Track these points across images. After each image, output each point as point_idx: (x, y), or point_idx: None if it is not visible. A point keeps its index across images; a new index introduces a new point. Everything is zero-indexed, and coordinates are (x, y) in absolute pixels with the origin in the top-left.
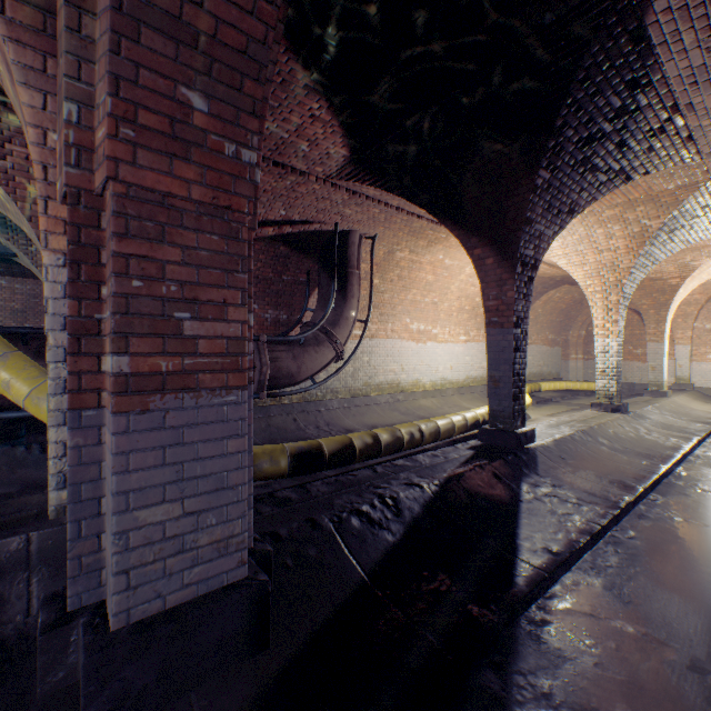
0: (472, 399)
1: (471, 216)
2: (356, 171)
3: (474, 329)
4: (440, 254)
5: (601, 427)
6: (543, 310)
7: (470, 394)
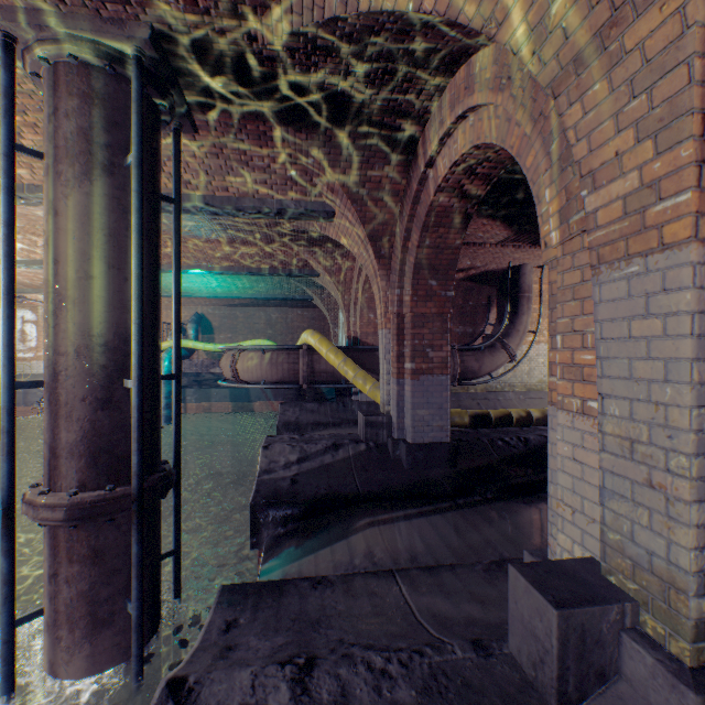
0: None
1: None
2: (516, 238)
3: None
4: None
5: None
6: None
7: None
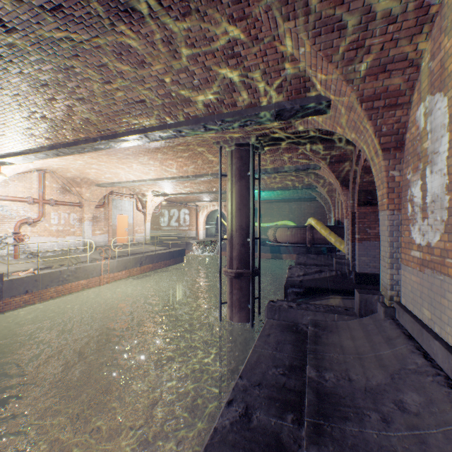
0: None
1: None
2: None
3: None
4: None
5: None
6: None
7: None
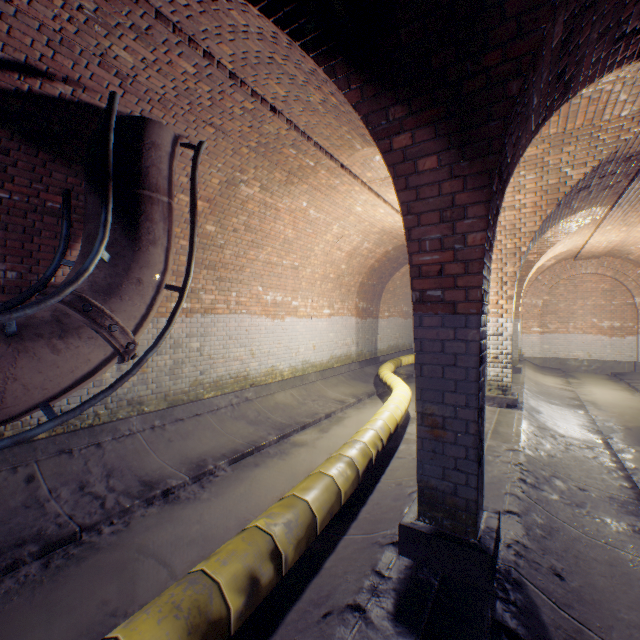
0: (338, 384)
1: (398, 40)
2: None
3: (339, 301)
4: (304, 200)
5: (527, 445)
6: (401, 282)
7: (335, 378)
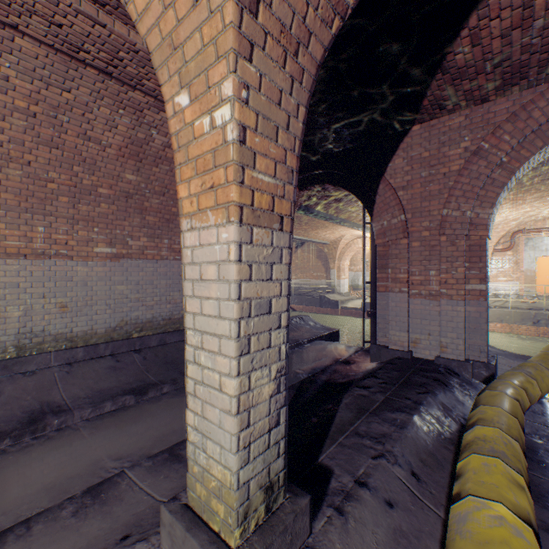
0: None
1: None
2: None
3: None
4: None
5: None
6: None
7: None
